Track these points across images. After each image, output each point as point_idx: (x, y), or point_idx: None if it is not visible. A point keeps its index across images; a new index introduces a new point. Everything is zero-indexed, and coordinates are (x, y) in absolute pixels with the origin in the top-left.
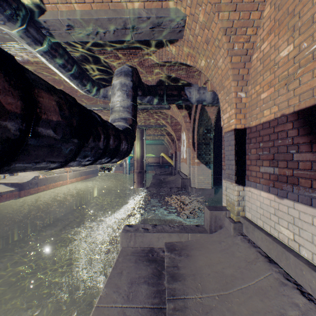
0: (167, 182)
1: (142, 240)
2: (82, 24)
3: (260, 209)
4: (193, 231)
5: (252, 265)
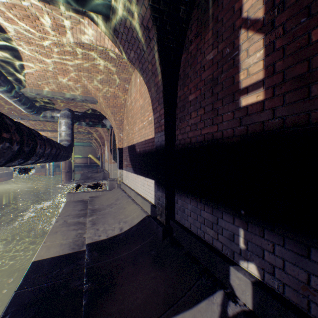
0: (94, 177)
1: (78, 197)
2: (45, 95)
3: (125, 177)
4: (103, 191)
5: (118, 193)
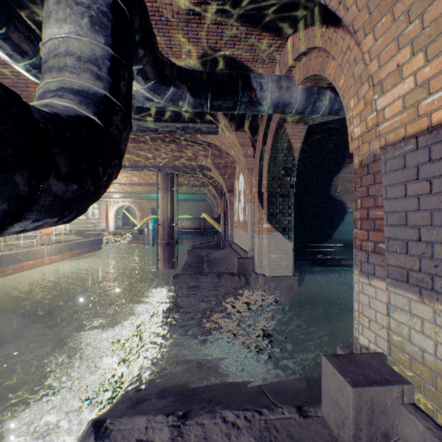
0: (212, 261)
1: None
2: None
3: None
4: None
5: None
